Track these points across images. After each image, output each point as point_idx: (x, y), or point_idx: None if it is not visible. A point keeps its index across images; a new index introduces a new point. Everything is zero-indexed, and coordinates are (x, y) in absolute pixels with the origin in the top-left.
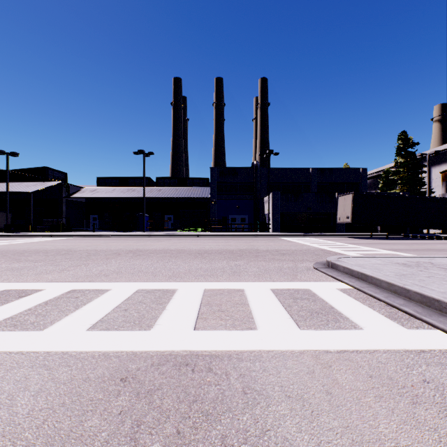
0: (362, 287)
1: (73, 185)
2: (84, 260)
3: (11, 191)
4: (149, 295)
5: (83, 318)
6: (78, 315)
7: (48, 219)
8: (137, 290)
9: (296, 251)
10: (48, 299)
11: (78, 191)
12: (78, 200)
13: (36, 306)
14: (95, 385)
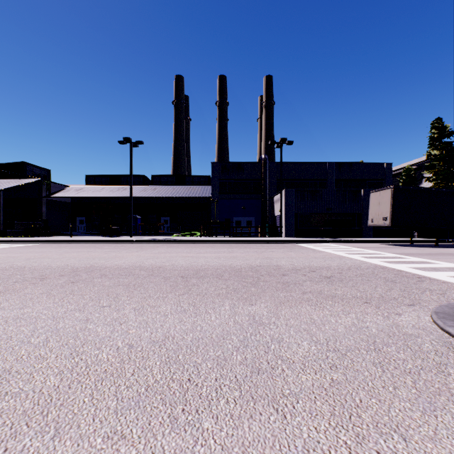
0: None
1: (56, 183)
2: None
3: None
4: None
5: None
6: None
7: (22, 222)
8: None
9: (343, 270)
10: None
11: (62, 189)
12: (62, 200)
13: None
14: None
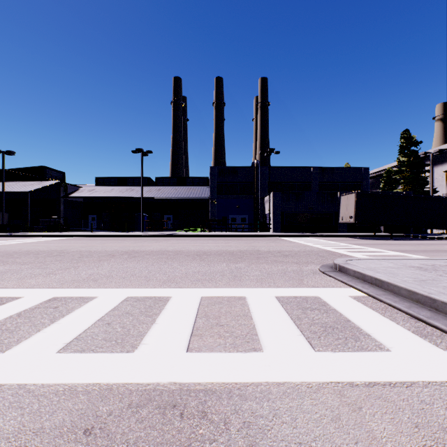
0: (378, 294)
1: (71, 184)
2: (75, 262)
3: (7, 190)
4: (139, 305)
5: (57, 334)
6: (52, 330)
7: (45, 219)
8: (126, 298)
9: (299, 252)
10: (23, 310)
11: (76, 190)
12: (76, 199)
13: (6, 319)
14: (48, 441)
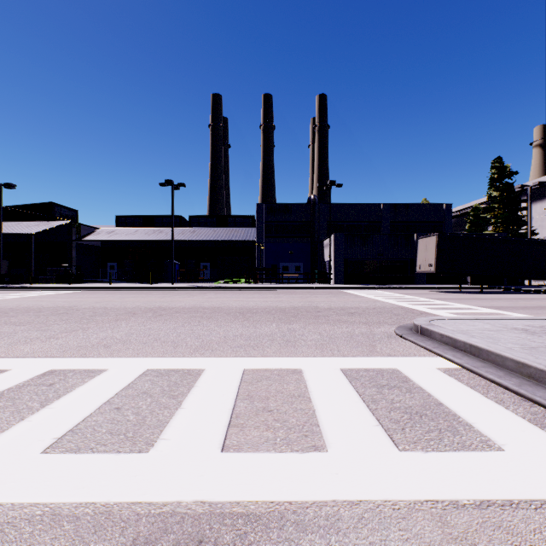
0: (476, 367)
1: (86, 225)
2: (85, 322)
3: (7, 232)
4: (161, 381)
5: (46, 425)
6: (40, 419)
7: (53, 268)
8: (146, 371)
9: (368, 309)
10: (6, 388)
11: (92, 232)
12: (92, 243)
13: None
14: None
